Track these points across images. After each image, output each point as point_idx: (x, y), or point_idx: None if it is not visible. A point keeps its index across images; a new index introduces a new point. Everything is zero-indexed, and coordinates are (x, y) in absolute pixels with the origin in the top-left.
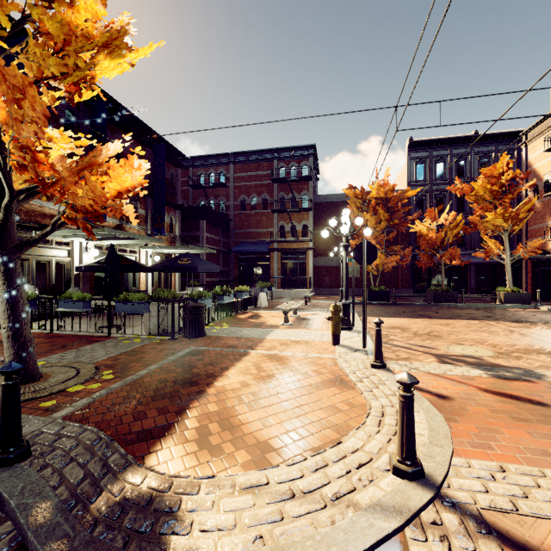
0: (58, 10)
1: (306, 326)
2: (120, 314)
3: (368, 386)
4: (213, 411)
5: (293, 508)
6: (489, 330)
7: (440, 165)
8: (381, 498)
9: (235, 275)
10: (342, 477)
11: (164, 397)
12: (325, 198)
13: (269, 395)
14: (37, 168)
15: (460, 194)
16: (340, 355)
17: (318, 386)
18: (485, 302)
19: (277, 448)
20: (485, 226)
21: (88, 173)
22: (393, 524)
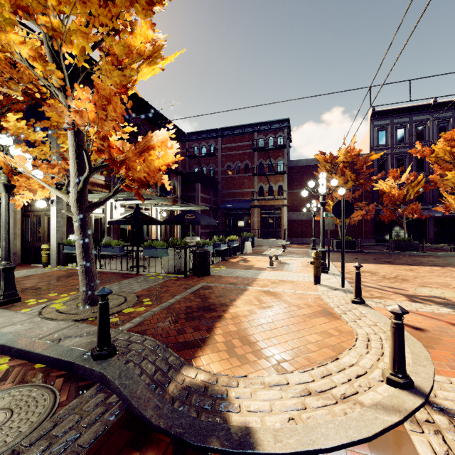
0: (123, 37)
1: (288, 269)
2: (140, 257)
3: (352, 318)
4: (232, 330)
5: (312, 401)
6: (452, 275)
7: (400, 131)
8: (381, 400)
9: (222, 227)
10: (345, 383)
11: (193, 319)
12: (297, 163)
13: (272, 321)
14: (111, 151)
15: (420, 156)
16: (323, 292)
17: (309, 316)
18: (445, 251)
19: (288, 360)
20: (444, 184)
21: (147, 154)
22: (394, 419)
